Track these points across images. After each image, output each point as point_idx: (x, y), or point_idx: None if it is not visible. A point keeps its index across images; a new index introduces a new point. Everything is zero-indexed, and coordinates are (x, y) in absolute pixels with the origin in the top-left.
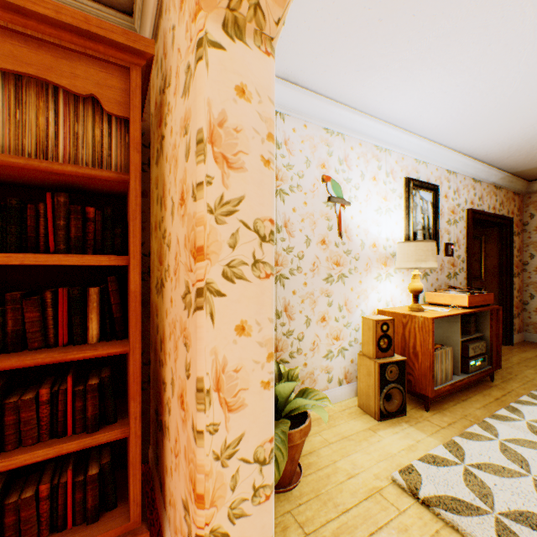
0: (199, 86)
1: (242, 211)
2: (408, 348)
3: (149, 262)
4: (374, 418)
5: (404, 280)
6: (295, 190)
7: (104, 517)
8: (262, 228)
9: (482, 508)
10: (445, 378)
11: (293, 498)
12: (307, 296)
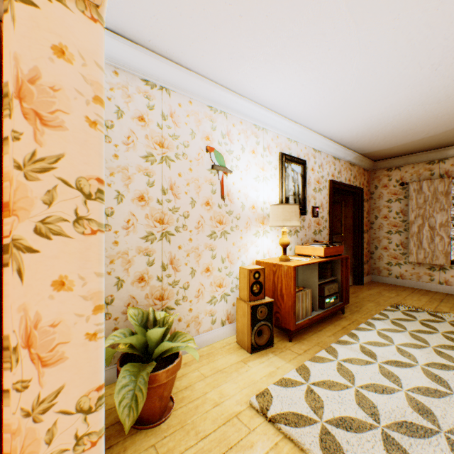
0: (4, 38)
1: (61, 168)
2: (277, 291)
3: None
4: (248, 351)
5: (278, 236)
6: (181, 158)
7: None
8: (87, 186)
9: (314, 418)
10: (306, 314)
11: (160, 432)
12: (192, 250)
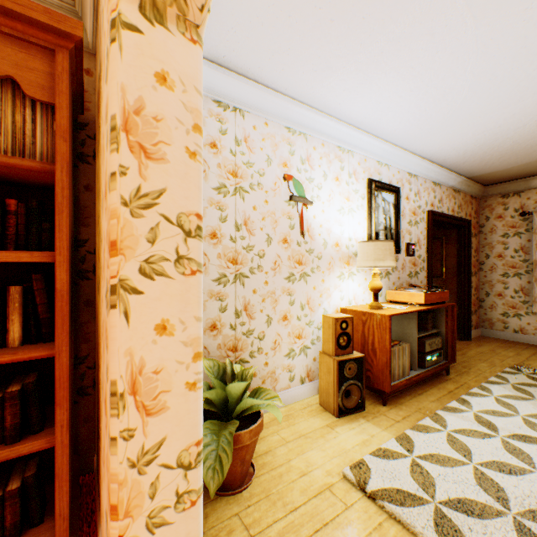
0: (112, 69)
1: (163, 204)
2: (367, 345)
3: (95, 260)
4: (333, 415)
5: (366, 279)
6: (256, 188)
7: (27, 534)
8: (187, 223)
9: (424, 498)
10: (403, 374)
11: (242, 500)
12: (268, 295)
